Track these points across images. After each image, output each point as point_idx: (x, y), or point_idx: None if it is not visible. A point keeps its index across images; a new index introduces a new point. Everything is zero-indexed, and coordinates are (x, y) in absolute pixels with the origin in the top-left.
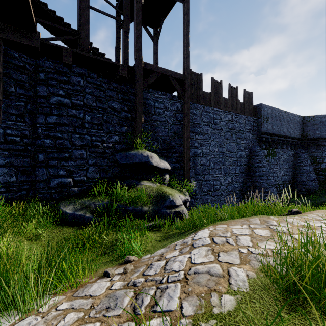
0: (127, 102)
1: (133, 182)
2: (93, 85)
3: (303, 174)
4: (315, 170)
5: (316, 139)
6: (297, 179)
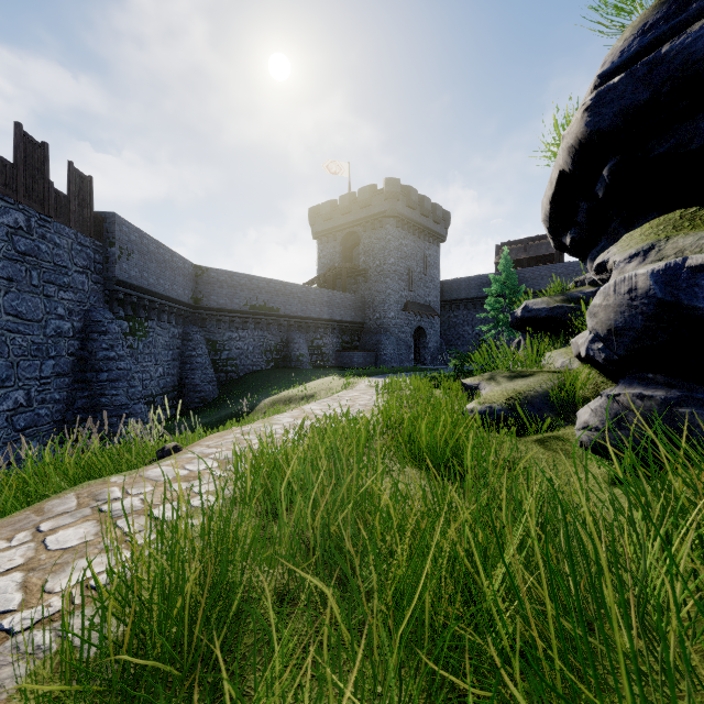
0: None
1: None
2: None
3: (196, 371)
4: (214, 364)
5: (216, 310)
6: (188, 382)
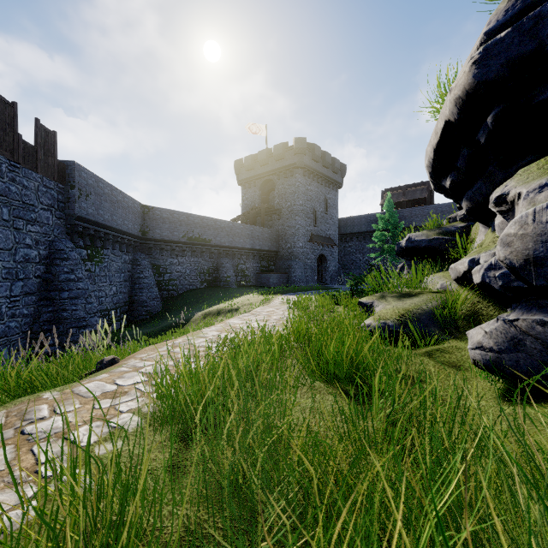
0: None
1: None
2: None
3: (144, 290)
4: (158, 284)
5: (160, 240)
6: (137, 298)
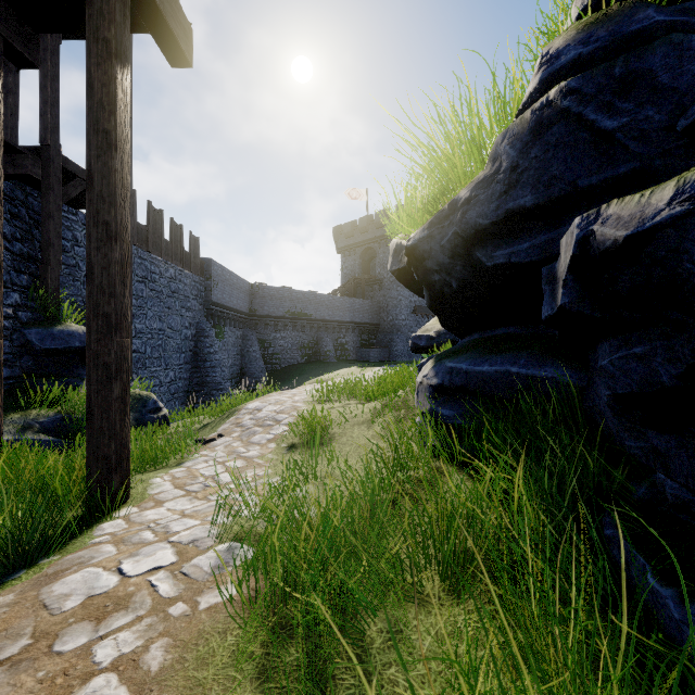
0: (16, 221)
1: (73, 383)
2: None
3: (253, 363)
4: (263, 358)
5: (265, 316)
6: (247, 370)
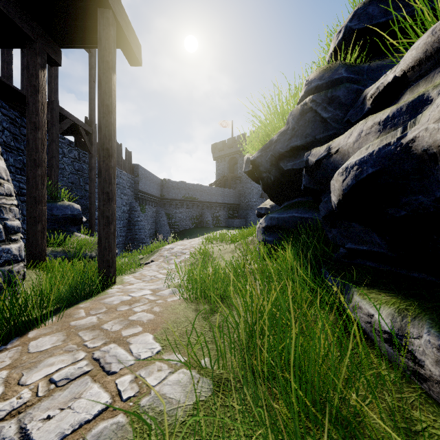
0: None
1: (67, 234)
2: (8, 118)
3: (162, 227)
4: (168, 224)
5: (170, 199)
6: (159, 232)
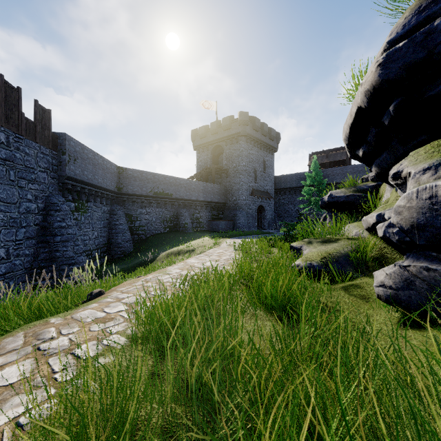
0: None
1: None
2: None
3: (119, 234)
4: (130, 229)
5: (131, 195)
6: (113, 241)
